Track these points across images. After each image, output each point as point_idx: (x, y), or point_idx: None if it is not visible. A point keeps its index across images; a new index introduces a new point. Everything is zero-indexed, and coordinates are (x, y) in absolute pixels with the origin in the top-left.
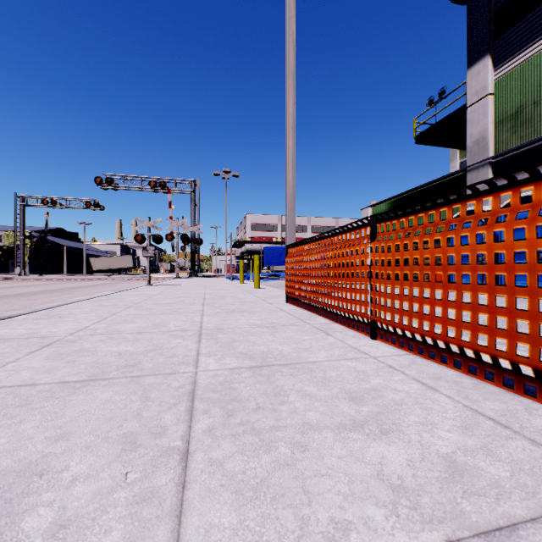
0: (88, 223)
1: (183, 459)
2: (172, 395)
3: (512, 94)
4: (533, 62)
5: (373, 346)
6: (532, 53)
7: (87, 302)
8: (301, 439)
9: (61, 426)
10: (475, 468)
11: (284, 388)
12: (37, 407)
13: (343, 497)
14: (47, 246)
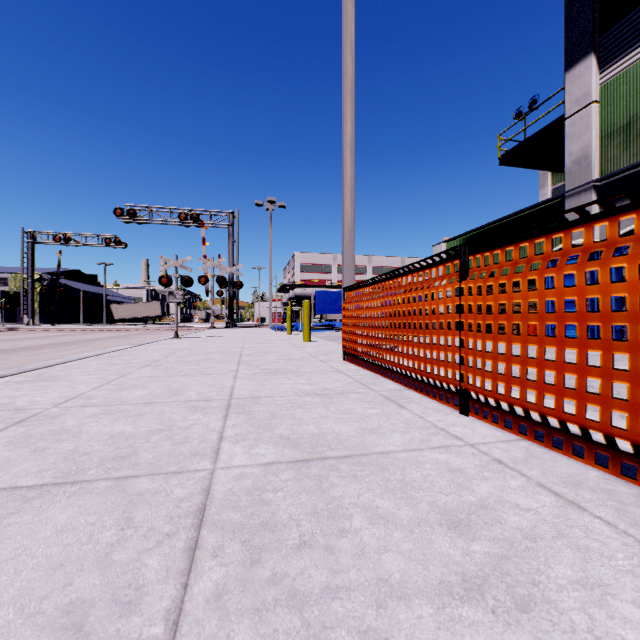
0: (109, 264)
1: None
2: (169, 516)
3: (623, 101)
4: None
5: (467, 426)
6: None
7: (94, 359)
8: (376, 623)
9: None
10: None
11: (343, 502)
12: None
13: None
14: (60, 291)
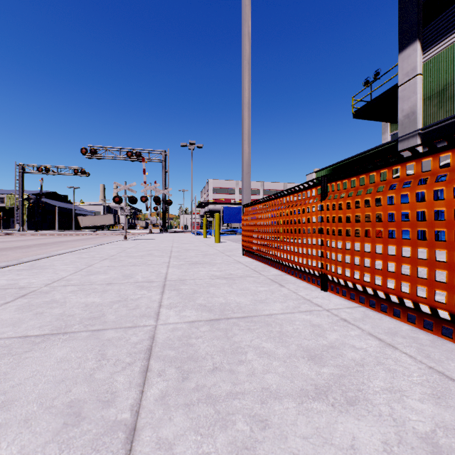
0: (76, 188)
1: (128, 439)
2: (128, 353)
3: (439, 74)
4: None
5: (325, 298)
6: None
7: (69, 255)
8: (260, 411)
9: (6, 391)
10: None
11: (241, 344)
12: None
13: None
14: (42, 207)
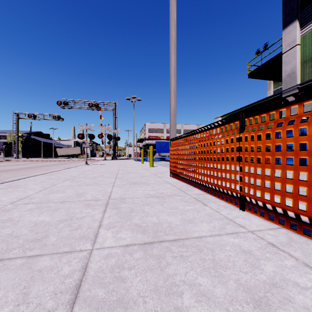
0: (55, 129)
1: None
2: (54, 292)
3: None
4: None
5: (245, 218)
6: None
7: (42, 176)
8: None
9: None
10: None
11: (175, 279)
12: None
13: None
14: (31, 142)
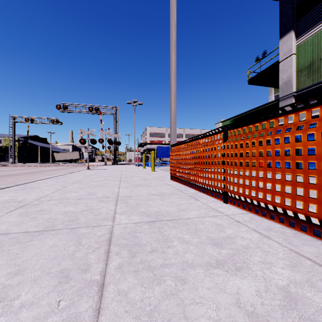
0: (53, 133)
1: (100, 290)
2: (96, 241)
3: (307, 54)
4: (319, 34)
5: (226, 208)
6: (319, 29)
7: (50, 180)
8: (181, 274)
9: (19, 264)
10: (304, 298)
11: (169, 236)
12: (6, 250)
13: (213, 321)
14: (28, 146)
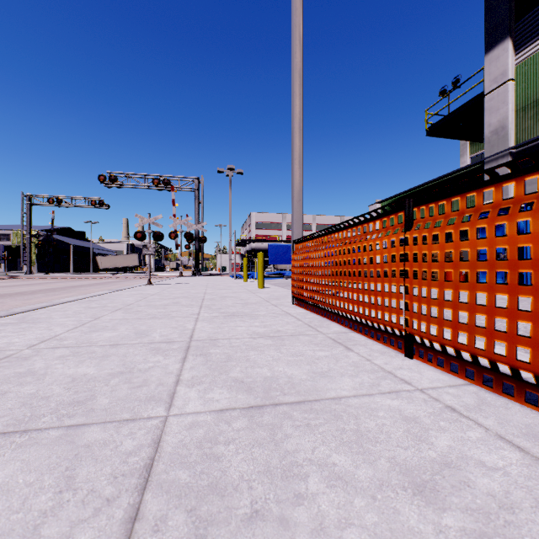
0: (94, 222)
1: None
2: (113, 475)
3: (536, 78)
4: None
5: (413, 370)
6: None
7: (75, 303)
8: None
9: None
10: None
11: (297, 457)
12: None
13: None
14: (53, 245)
